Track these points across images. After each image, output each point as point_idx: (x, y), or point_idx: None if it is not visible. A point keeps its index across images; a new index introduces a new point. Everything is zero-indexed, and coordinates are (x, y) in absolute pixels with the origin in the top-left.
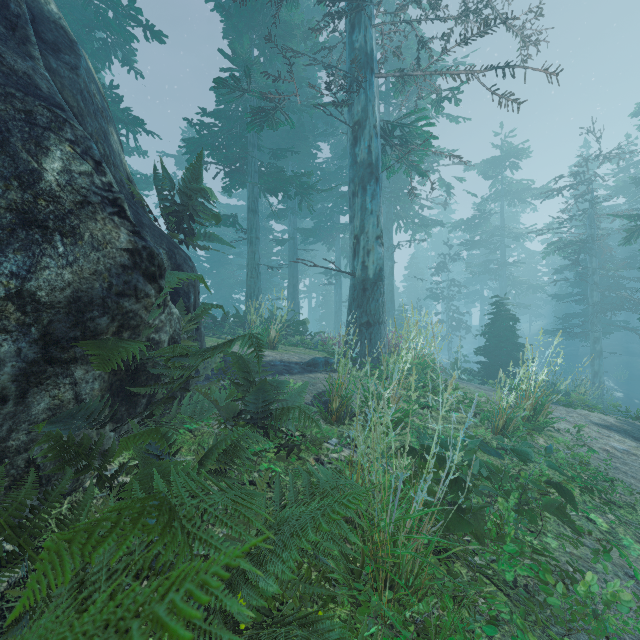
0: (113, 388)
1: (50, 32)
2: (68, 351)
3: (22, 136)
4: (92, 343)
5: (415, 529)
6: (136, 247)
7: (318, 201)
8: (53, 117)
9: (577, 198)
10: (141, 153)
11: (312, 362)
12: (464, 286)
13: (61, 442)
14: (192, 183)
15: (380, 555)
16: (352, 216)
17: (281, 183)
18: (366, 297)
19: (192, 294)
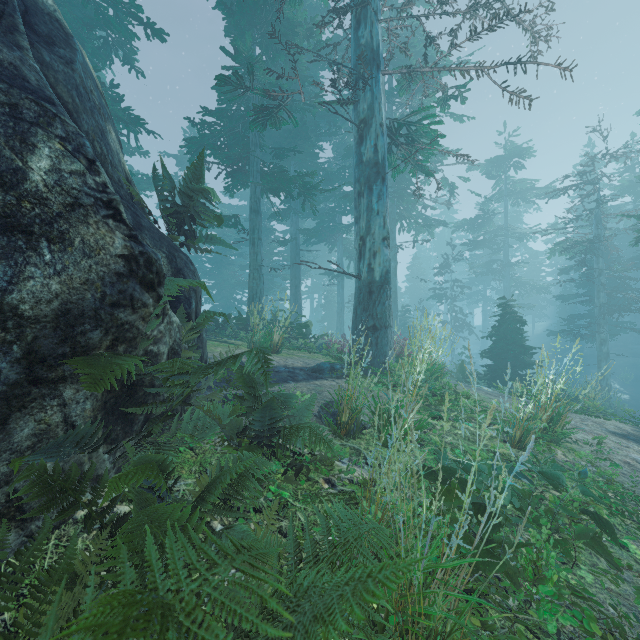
0: (107, 406)
1: (44, 24)
2: (56, 369)
3: (5, 131)
4: (83, 360)
5: (447, 578)
6: (132, 253)
7: (320, 201)
8: (41, 111)
9: (583, 198)
10: (142, 153)
11: (317, 368)
12: (467, 287)
13: (45, 476)
14: (193, 183)
15: (410, 613)
16: (358, 217)
17: (284, 183)
18: (372, 300)
19: (193, 300)
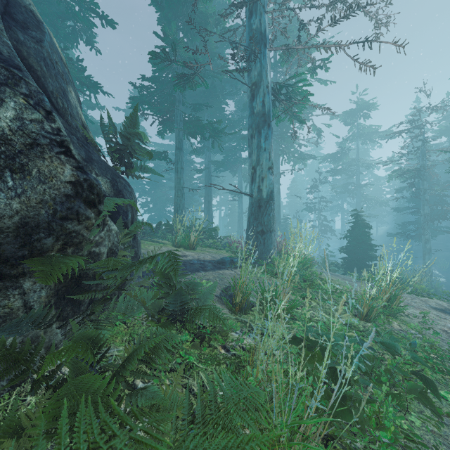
0: (59, 293)
1: (21, 14)
2: (17, 267)
3: None
4: (38, 260)
5: (308, 430)
6: (78, 180)
7: (226, 141)
8: (10, 75)
9: (412, 138)
10: (100, 108)
11: (221, 261)
12: (330, 201)
13: (2, 350)
14: (130, 128)
15: None
16: (250, 152)
17: (199, 128)
18: (261, 212)
19: (130, 212)
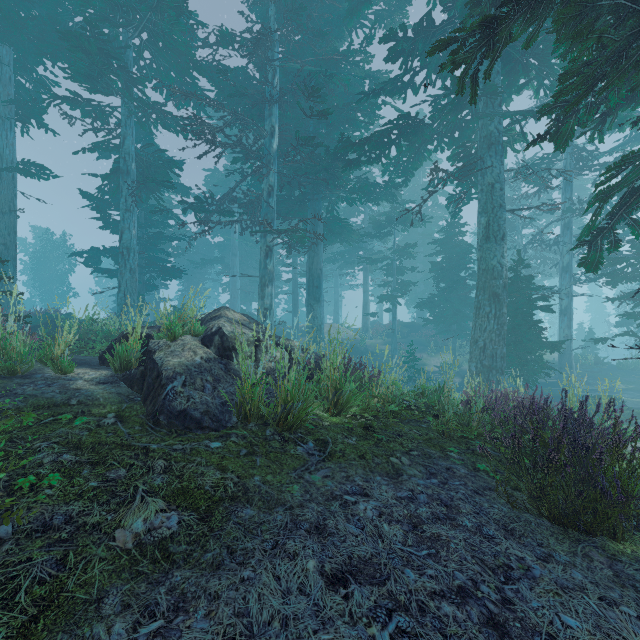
0: None
1: None
2: None
3: None
4: None
5: None
6: None
7: None
8: None
9: None
10: None
11: None
12: None
13: None
14: None
15: None
16: None
17: None
18: None
19: None
